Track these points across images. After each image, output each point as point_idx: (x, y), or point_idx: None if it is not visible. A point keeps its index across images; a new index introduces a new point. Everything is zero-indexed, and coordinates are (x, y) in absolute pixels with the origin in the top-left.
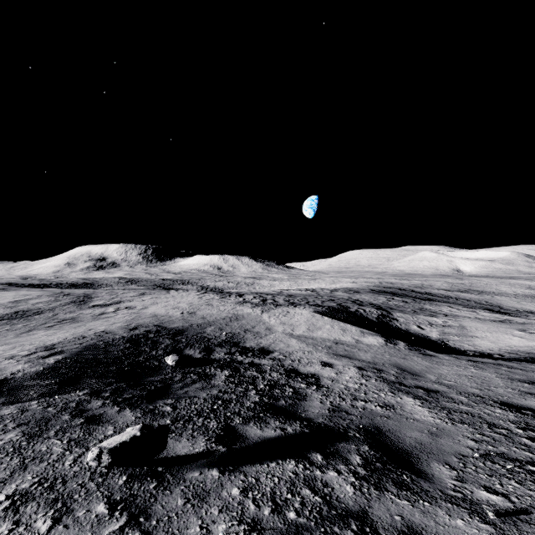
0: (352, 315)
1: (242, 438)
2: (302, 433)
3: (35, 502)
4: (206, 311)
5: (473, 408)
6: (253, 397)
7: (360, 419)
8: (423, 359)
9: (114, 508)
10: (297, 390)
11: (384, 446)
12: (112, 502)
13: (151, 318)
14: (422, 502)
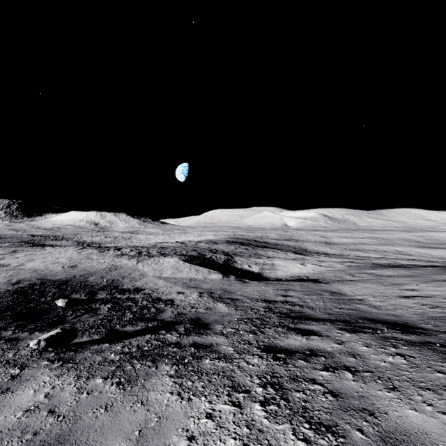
0: (207, 261)
1: (121, 332)
2: (157, 325)
3: (3, 368)
4: (87, 264)
5: (250, 304)
6: (129, 316)
7: (191, 316)
8: (240, 285)
9: (54, 361)
10: (158, 309)
11: (198, 323)
12: (51, 360)
13: (32, 273)
14: (204, 336)
